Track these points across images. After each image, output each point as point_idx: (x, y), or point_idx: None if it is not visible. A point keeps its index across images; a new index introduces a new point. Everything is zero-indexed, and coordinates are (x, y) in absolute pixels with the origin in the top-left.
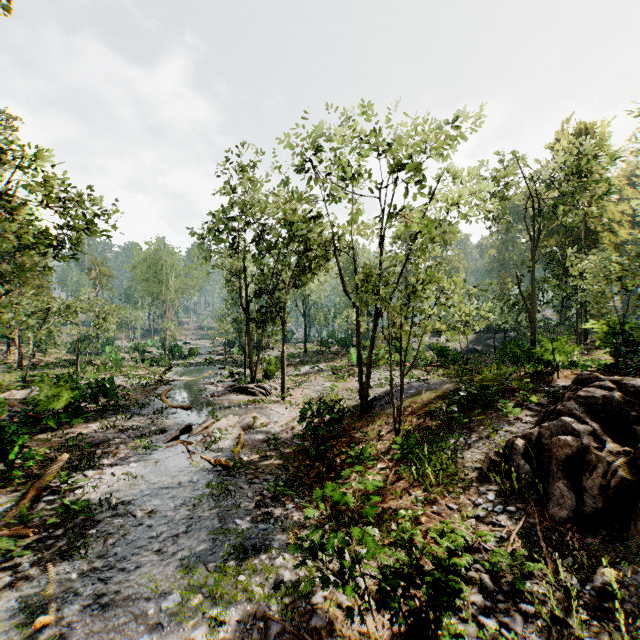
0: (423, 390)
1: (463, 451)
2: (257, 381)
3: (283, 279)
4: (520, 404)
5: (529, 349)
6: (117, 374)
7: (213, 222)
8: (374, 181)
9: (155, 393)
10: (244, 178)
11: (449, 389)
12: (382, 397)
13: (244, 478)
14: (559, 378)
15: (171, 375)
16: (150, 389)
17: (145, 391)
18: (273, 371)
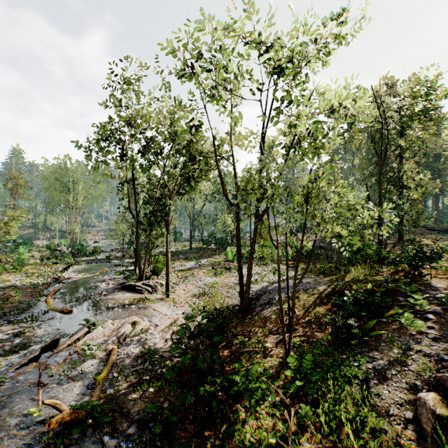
0: (301, 291)
1: (375, 383)
2: (146, 277)
3: (167, 186)
4: (412, 312)
5: (378, 248)
6: (17, 272)
7: (102, 133)
8: (256, 81)
9: (42, 294)
10: (129, 89)
11: (326, 290)
12: (259, 296)
13: (97, 434)
14: (431, 279)
15: (70, 272)
16: (41, 288)
17: (34, 291)
18: (160, 268)
